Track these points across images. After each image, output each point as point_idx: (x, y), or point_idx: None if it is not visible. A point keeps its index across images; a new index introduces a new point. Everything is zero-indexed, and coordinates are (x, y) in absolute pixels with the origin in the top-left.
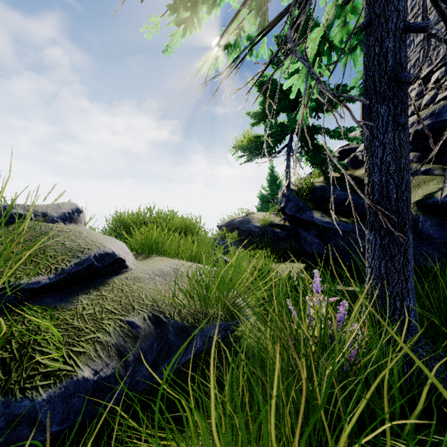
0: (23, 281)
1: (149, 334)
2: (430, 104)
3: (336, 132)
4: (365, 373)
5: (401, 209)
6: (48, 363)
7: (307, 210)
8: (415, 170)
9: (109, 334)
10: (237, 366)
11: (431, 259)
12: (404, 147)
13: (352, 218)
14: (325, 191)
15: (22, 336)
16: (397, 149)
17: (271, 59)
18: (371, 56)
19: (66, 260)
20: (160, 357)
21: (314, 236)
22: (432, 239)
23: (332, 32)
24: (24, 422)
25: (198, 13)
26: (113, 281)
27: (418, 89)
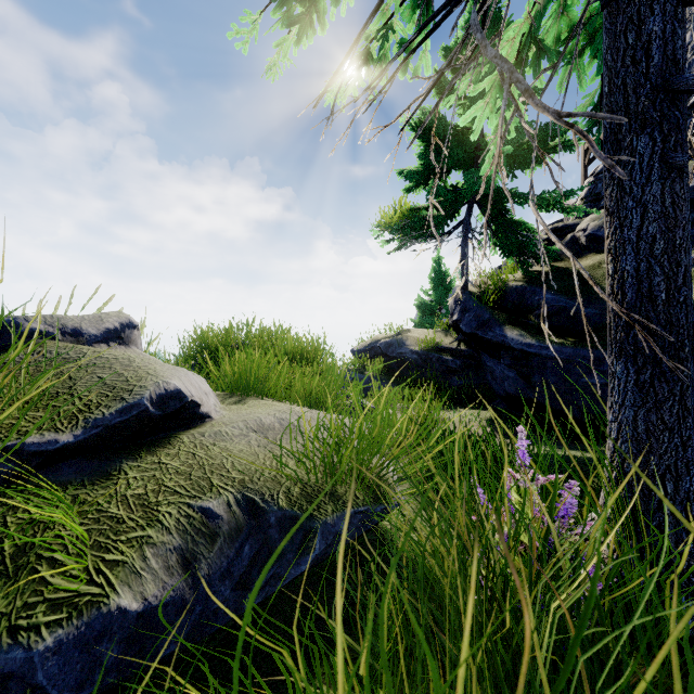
0: (30, 440)
1: (237, 529)
2: None
3: (544, 199)
4: (630, 627)
5: (676, 319)
6: (61, 581)
7: (496, 325)
8: None
9: (168, 529)
10: (383, 583)
11: None
12: (680, 209)
13: (570, 337)
14: (524, 294)
15: (21, 532)
16: (669, 213)
17: (440, 70)
18: (619, 50)
19: (103, 404)
20: (254, 569)
21: (507, 367)
22: None
23: (543, 27)
24: (13, 688)
25: (319, 6)
26: (180, 440)
27: None
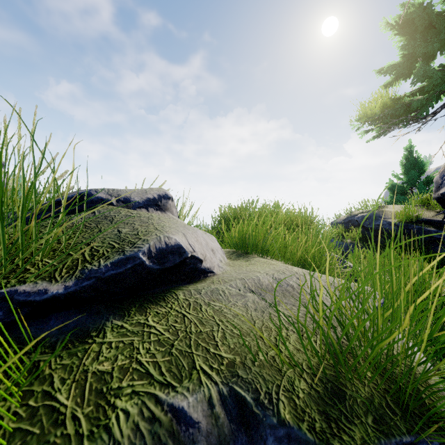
0: (23, 288)
1: None
2: None
3: None
4: None
5: None
6: None
7: None
8: None
9: None
10: None
11: None
12: None
13: None
14: None
15: None
16: None
17: None
18: None
19: (104, 255)
20: None
21: None
22: None
23: None
24: None
25: None
26: (175, 296)
27: None
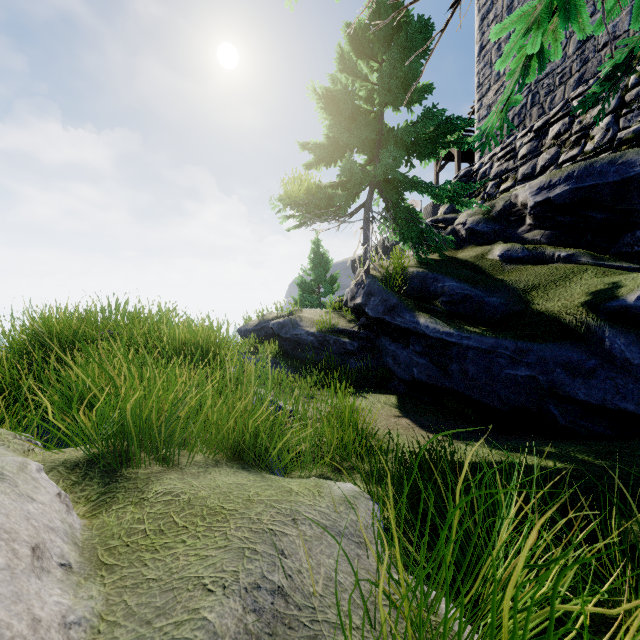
0: None
1: None
2: (550, 166)
3: (445, 190)
4: None
5: None
6: None
7: (405, 311)
8: (551, 255)
9: None
10: None
11: (633, 399)
12: None
13: (480, 325)
14: (426, 280)
15: None
16: None
17: None
18: None
19: None
20: None
21: (416, 353)
22: (631, 366)
23: None
24: None
25: None
26: None
27: (530, 145)
